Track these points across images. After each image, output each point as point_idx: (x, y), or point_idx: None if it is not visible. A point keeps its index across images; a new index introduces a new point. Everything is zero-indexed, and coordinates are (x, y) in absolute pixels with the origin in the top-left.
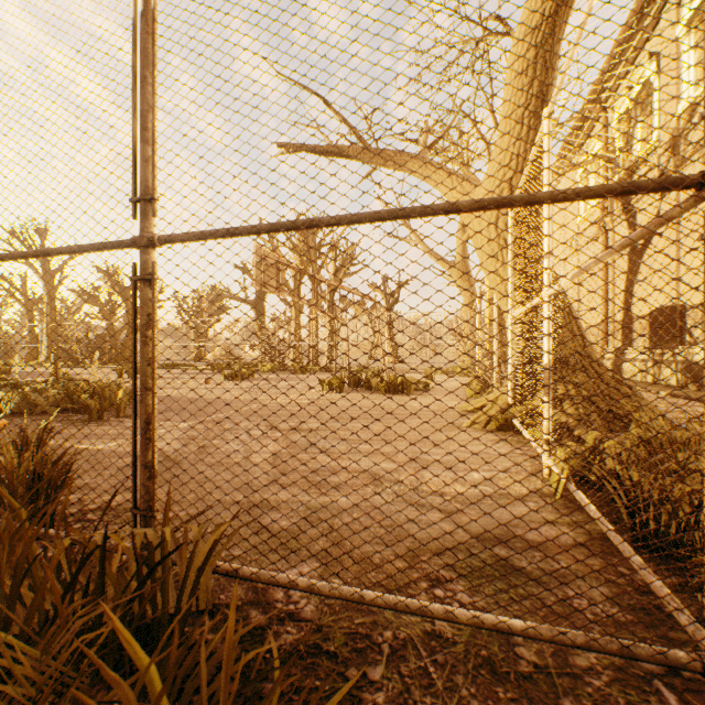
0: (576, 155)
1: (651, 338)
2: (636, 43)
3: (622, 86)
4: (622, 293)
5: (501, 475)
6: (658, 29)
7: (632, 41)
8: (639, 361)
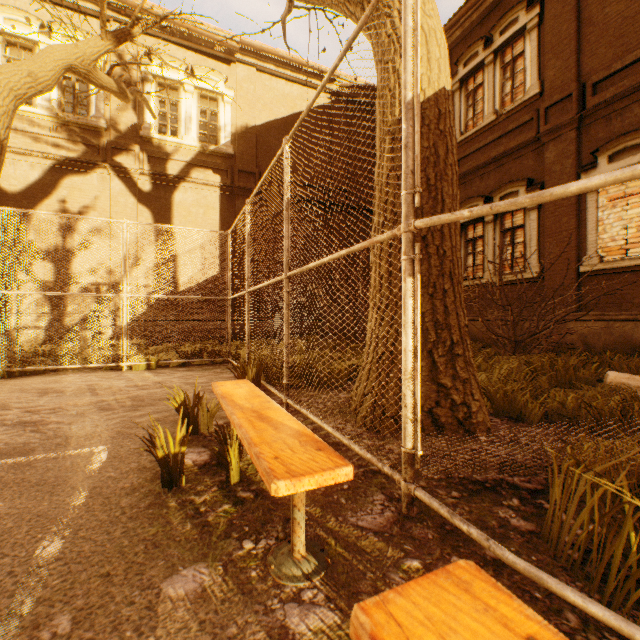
0: None
1: None
2: None
3: None
4: None
5: (128, 373)
6: None
7: None
8: None
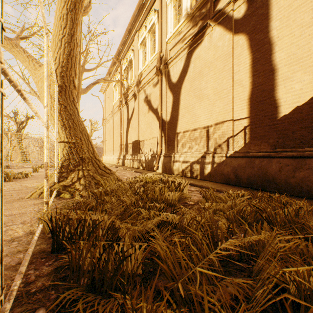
0: (110, 77)
1: (133, 151)
2: (128, 43)
3: (126, 57)
4: (126, 134)
5: (16, 226)
6: (134, 42)
7: (127, 42)
8: (129, 159)
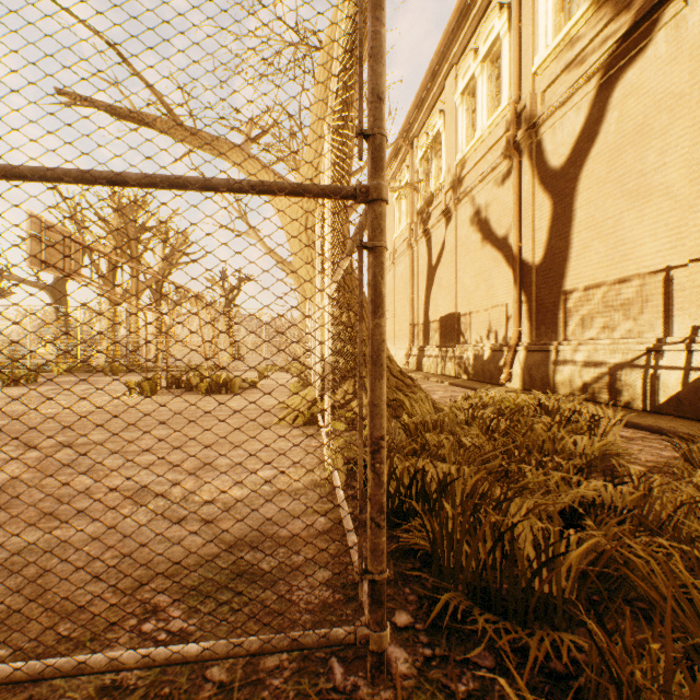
0: (391, 181)
1: (441, 339)
2: (431, 98)
3: (424, 131)
4: (424, 301)
5: (287, 471)
6: (445, 92)
7: (429, 96)
8: (433, 357)
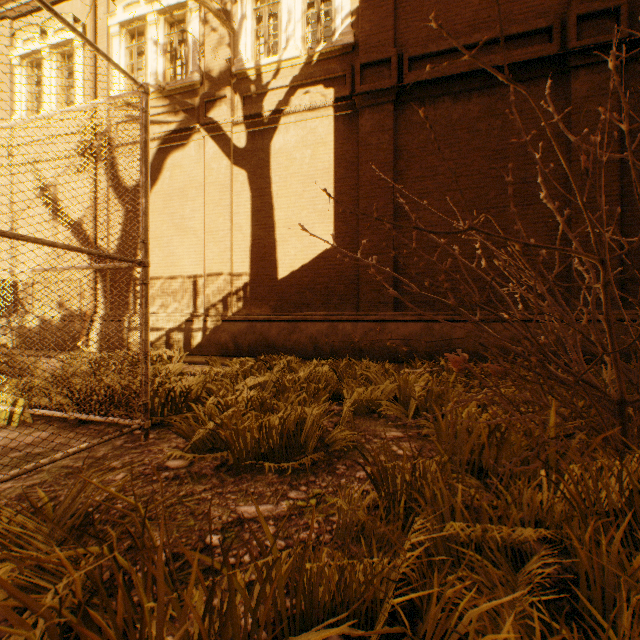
0: None
1: None
2: None
3: None
4: None
5: None
6: None
7: None
8: None
